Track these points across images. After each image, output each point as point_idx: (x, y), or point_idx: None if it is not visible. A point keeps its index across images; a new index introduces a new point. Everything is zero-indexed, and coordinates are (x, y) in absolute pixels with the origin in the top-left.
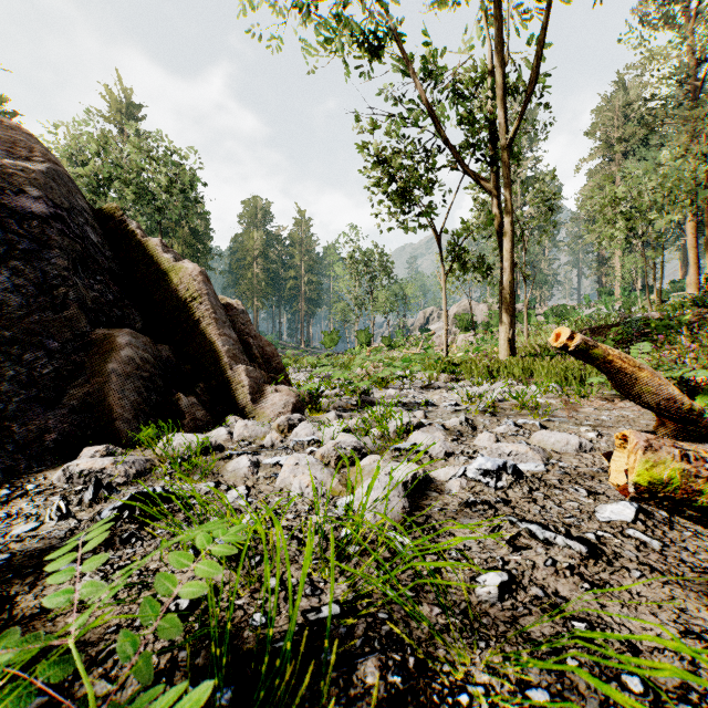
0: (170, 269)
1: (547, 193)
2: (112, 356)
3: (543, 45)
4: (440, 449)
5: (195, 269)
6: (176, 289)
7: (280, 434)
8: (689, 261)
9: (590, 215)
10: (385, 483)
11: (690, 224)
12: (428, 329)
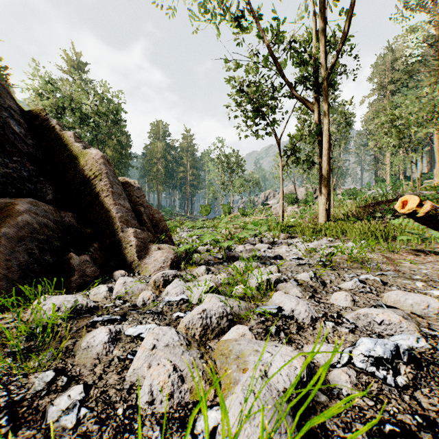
0: (79, 154)
1: (346, 114)
2: (7, 222)
3: (351, 6)
4: (306, 314)
5: (97, 154)
6: (82, 169)
7: (155, 290)
8: (436, 160)
9: (370, 131)
10: (263, 401)
11: (436, 136)
12: (267, 203)
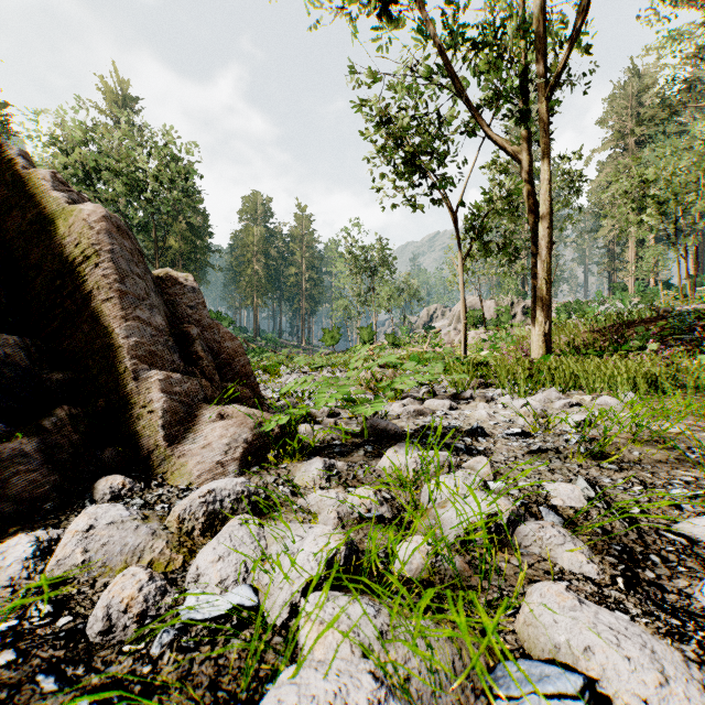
0: (59, 213)
1: (570, 173)
2: None
3: None
4: None
5: (94, 211)
6: (61, 243)
7: (172, 552)
8: None
9: (602, 207)
10: None
11: None
12: (433, 326)
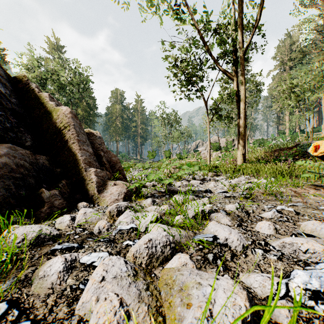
0: (53, 110)
1: (257, 83)
2: None
3: None
4: (238, 243)
5: (67, 110)
6: (55, 122)
7: (109, 219)
8: (323, 117)
9: (274, 96)
10: None
11: (323, 99)
12: (197, 150)
